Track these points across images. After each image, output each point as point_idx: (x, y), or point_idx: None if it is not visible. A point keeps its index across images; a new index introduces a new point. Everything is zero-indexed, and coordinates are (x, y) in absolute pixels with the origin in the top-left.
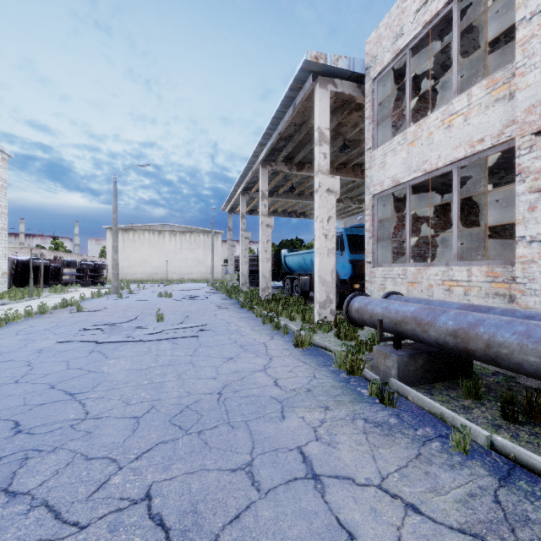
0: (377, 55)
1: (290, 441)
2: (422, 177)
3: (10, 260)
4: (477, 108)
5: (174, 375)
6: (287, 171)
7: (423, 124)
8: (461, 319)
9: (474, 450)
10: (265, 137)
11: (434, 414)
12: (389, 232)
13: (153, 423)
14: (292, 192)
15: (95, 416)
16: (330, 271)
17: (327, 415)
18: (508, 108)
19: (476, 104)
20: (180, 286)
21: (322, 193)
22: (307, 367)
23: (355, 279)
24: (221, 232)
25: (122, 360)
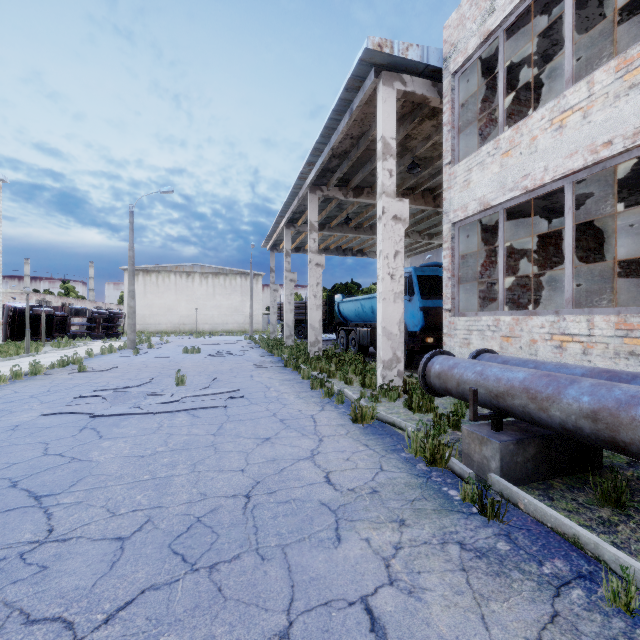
0: (459, 41)
1: (349, 586)
2: (521, 198)
3: (6, 308)
4: (602, 100)
5: (187, 466)
6: (342, 197)
7: (522, 127)
8: (604, 395)
9: None
10: (314, 153)
11: (563, 535)
12: (473, 272)
13: (144, 551)
14: (348, 224)
15: (61, 536)
16: (398, 322)
17: (403, 535)
18: None
19: (600, 94)
20: (212, 340)
21: (387, 222)
22: (370, 453)
23: (427, 331)
24: (261, 274)
25: (121, 442)
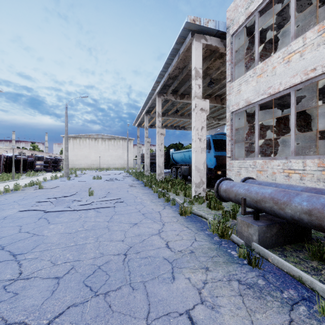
0: (234, 18)
1: (180, 304)
2: (267, 98)
3: (2, 156)
4: (310, 47)
5: (93, 238)
6: (174, 99)
7: (268, 62)
8: (315, 201)
9: None
10: (159, 77)
11: (293, 276)
12: (242, 137)
13: (69, 284)
14: (177, 113)
15: (26, 276)
16: (203, 163)
17: (208, 276)
18: None
19: (309, 44)
20: (107, 172)
21: (197, 111)
22: (189, 231)
23: (218, 168)
24: (133, 139)
25: (59, 225)
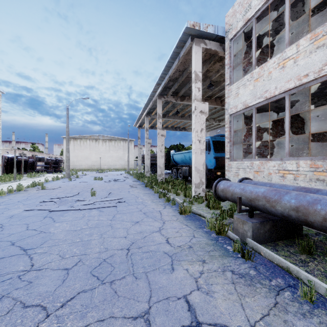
0: (233, 23)
1: (178, 291)
2: (263, 102)
3: (3, 157)
4: (303, 54)
5: (98, 235)
6: (174, 101)
7: (264, 67)
8: (302, 199)
9: (317, 299)
10: (160, 79)
11: (282, 267)
12: (240, 139)
13: (78, 274)
14: (177, 115)
15: (38, 268)
16: (202, 164)
17: (204, 267)
18: (326, 52)
19: (302, 51)
20: (108, 173)
21: (197, 114)
22: (188, 229)
23: (217, 169)
24: (133, 140)
25: (65, 223)
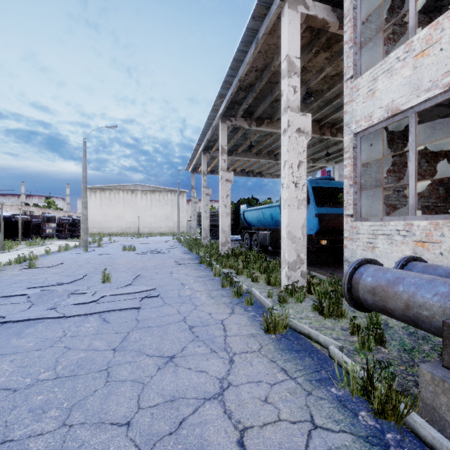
0: None
1: None
2: (439, 97)
3: None
4: None
5: (59, 413)
6: (247, 126)
7: (443, 21)
8: None
9: None
10: (224, 86)
11: None
12: (373, 179)
13: None
14: (251, 151)
15: None
16: (301, 226)
17: None
18: None
19: None
20: (148, 239)
21: (291, 134)
22: (292, 386)
23: (321, 234)
24: (186, 191)
25: (7, 361)
